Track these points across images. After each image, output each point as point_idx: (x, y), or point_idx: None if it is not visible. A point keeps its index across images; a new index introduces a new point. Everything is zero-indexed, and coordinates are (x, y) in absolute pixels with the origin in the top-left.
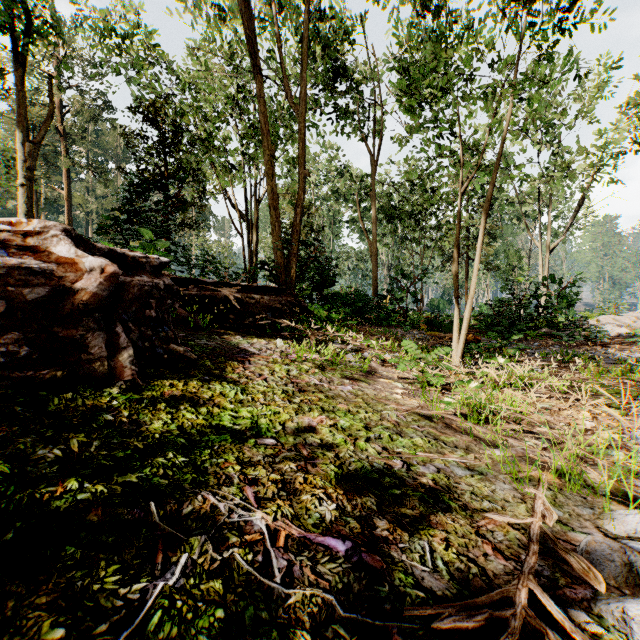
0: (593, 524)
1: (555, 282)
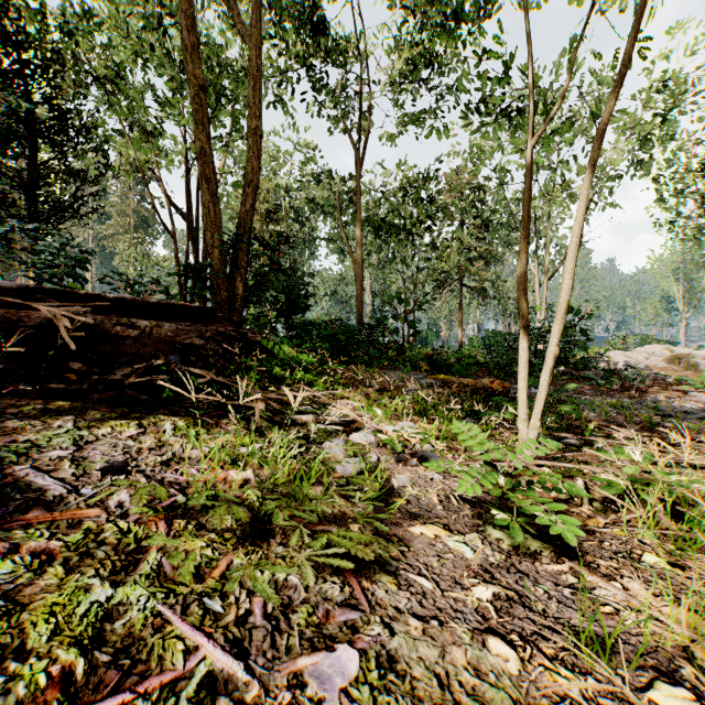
0: None
1: (572, 312)
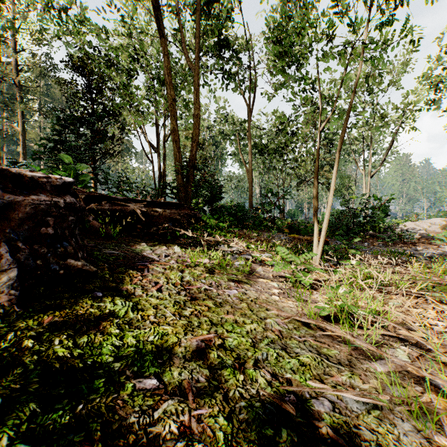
0: None
1: (377, 199)
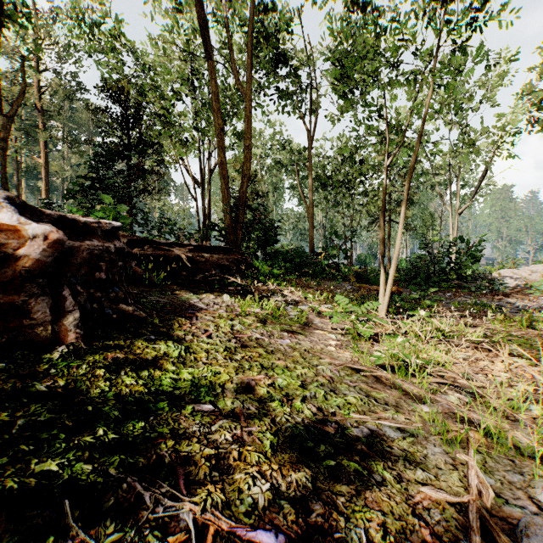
0: (525, 494)
1: (464, 241)
